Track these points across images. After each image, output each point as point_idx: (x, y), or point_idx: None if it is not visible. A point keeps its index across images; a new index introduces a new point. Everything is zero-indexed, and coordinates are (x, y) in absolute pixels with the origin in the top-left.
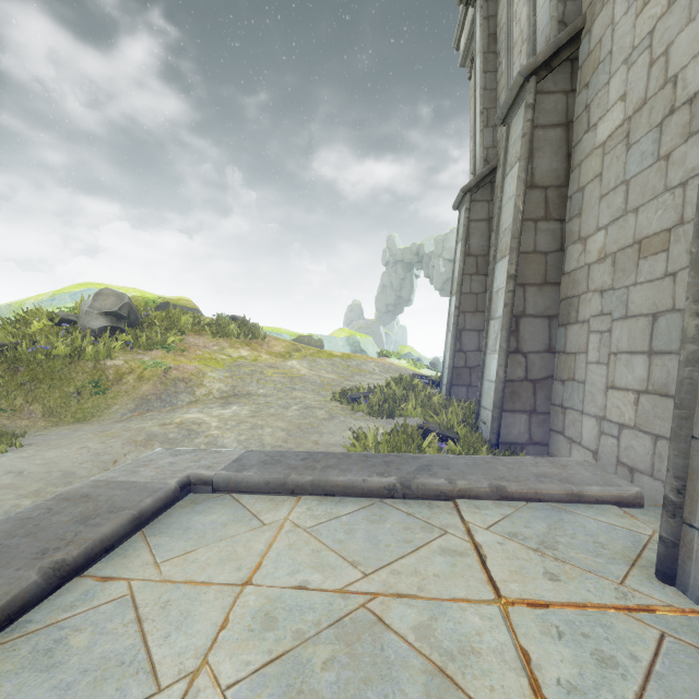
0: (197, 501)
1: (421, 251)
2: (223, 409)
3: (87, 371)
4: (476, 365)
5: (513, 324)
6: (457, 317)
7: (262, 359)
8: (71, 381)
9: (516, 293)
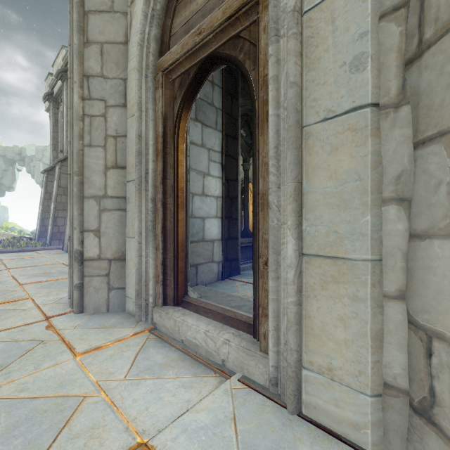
0: None
1: (23, 153)
2: None
3: None
4: None
5: (55, 219)
6: (42, 214)
7: None
8: None
9: (56, 211)
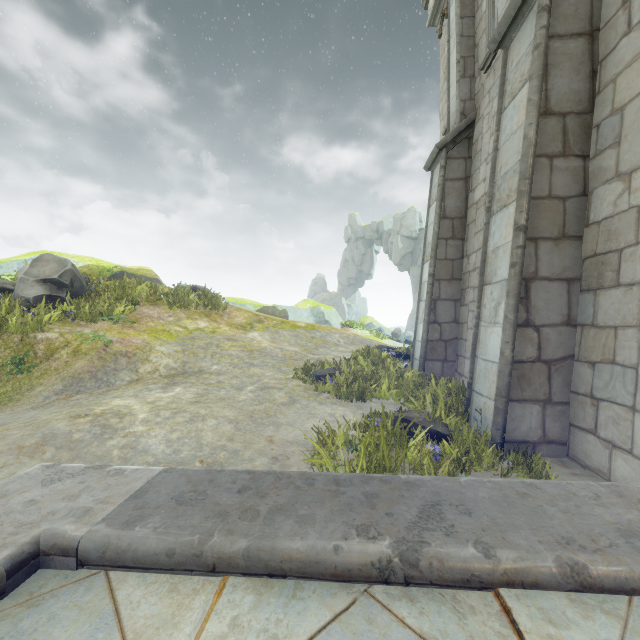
0: (36, 597)
1: (380, 229)
2: (164, 391)
3: (12, 346)
4: (452, 338)
5: (522, 290)
6: (431, 285)
7: (221, 331)
8: None
9: (525, 249)
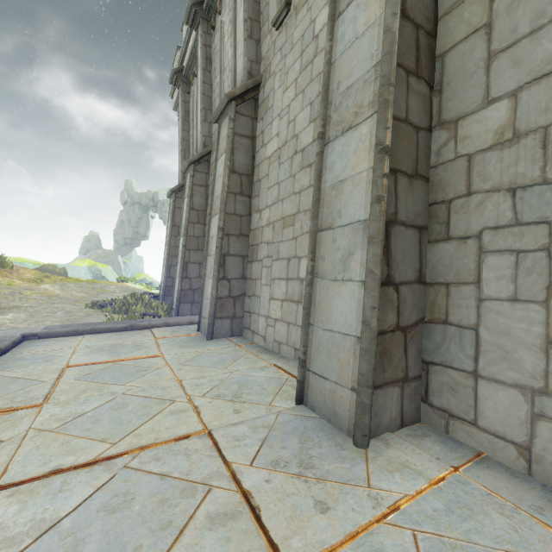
0: (33, 341)
1: (156, 198)
2: (2, 316)
3: None
4: None
5: (185, 266)
6: (168, 259)
7: (17, 284)
8: None
9: (186, 253)
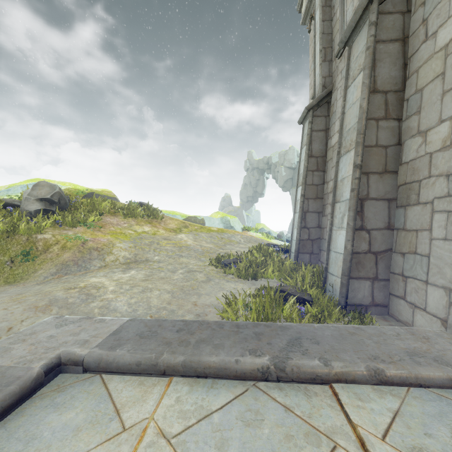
0: (62, 387)
1: (269, 161)
2: (123, 273)
3: (21, 243)
4: (317, 238)
5: (359, 206)
6: (302, 202)
7: (159, 233)
8: (7, 251)
9: (360, 180)
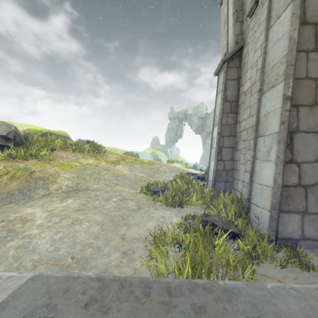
0: None
1: (186, 113)
2: (60, 202)
3: None
4: (230, 169)
5: (288, 139)
6: (218, 139)
7: (101, 165)
8: None
9: (290, 112)
